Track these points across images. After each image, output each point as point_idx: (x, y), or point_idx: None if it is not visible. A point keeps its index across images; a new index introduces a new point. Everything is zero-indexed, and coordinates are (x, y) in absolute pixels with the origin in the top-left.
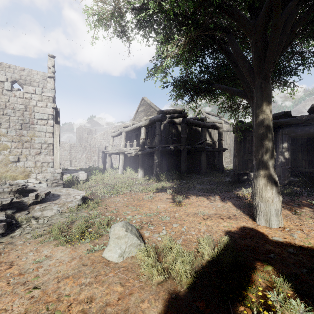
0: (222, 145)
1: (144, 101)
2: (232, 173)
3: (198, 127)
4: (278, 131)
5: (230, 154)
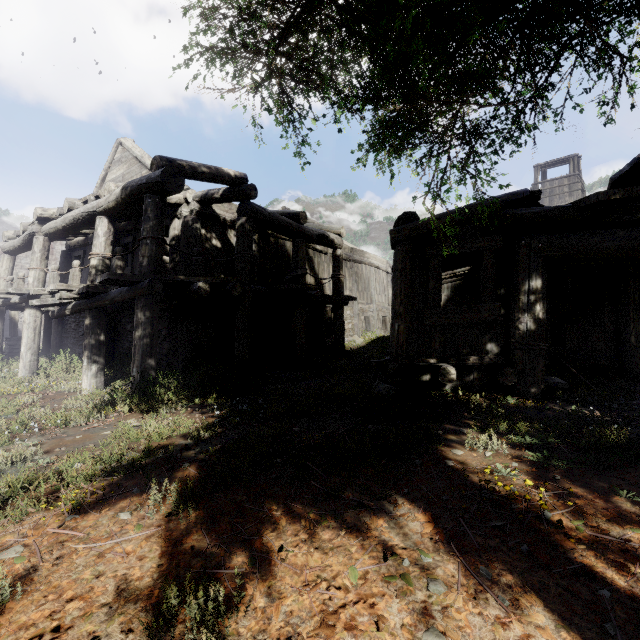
0: (341, 289)
1: (124, 151)
2: (392, 367)
3: (287, 235)
4: (516, 244)
5: (353, 313)
